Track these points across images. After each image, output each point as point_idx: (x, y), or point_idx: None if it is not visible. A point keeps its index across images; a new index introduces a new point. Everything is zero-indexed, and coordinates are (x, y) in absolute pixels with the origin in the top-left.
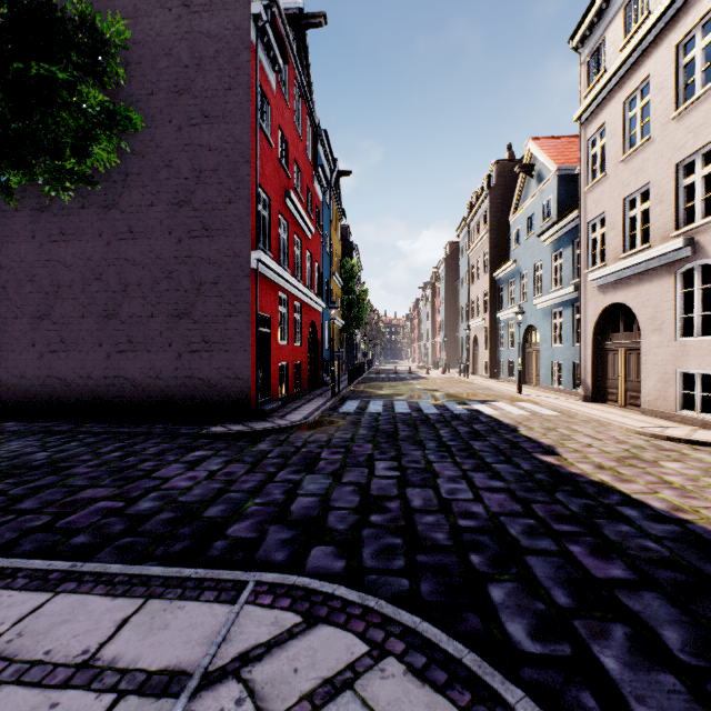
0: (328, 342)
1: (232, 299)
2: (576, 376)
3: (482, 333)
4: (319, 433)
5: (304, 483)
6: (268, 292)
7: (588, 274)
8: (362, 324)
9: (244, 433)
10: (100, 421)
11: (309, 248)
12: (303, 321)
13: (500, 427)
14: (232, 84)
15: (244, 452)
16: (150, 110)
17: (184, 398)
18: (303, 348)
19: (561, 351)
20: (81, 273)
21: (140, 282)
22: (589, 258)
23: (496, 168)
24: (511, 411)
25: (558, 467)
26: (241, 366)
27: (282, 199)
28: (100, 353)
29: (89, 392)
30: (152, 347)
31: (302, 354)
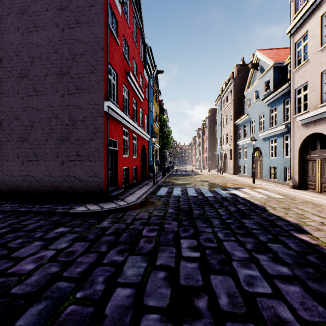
0: (152, 156)
1: (93, 130)
2: (285, 174)
3: (229, 152)
4: (143, 212)
5: (125, 267)
6: (116, 127)
7: (296, 117)
8: (169, 148)
9: (96, 212)
10: (14, 202)
11: (141, 106)
12: (138, 145)
13: (254, 207)
14: (93, 3)
15: (91, 229)
16: (46, 20)
17: (66, 188)
18: (138, 159)
19: (276, 161)
20: (7, 116)
21: (40, 120)
22: (296, 109)
23: (236, 68)
24: (255, 195)
25: (318, 247)
26: (98, 169)
27: (125, 76)
28: (18, 162)
29: (12, 184)
30: (47, 158)
31: (137, 162)
